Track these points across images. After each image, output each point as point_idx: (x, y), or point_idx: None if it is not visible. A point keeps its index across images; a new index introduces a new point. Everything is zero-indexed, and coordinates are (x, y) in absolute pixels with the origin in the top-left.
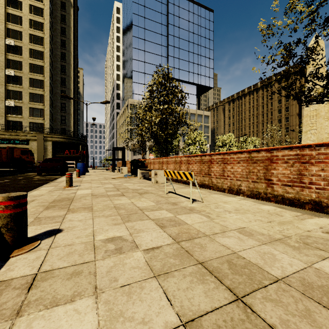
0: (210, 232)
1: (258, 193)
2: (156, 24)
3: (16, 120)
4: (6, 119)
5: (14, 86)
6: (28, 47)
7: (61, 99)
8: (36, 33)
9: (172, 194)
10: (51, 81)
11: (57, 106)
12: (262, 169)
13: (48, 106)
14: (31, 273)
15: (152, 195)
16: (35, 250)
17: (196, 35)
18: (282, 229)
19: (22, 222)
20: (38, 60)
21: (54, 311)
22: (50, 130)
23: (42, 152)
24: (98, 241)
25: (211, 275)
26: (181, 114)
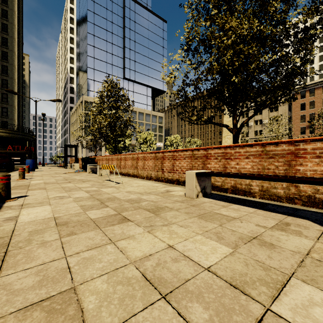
0: (111, 192)
1: (159, 178)
2: (112, 25)
3: None
4: None
5: None
6: None
7: (2, 89)
8: None
9: (107, 181)
10: None
11: None
12: (160, 163)
13: None
14: (20, 204)
15: (92, 181)
16: (17, 200)
17: (151, 42)
18: (148, 190)
19: (9, 188)
20: None
21: (35, 207)
22: None
23: None
24: (51, 197)
25: (98, 200)
26: (128, 119)
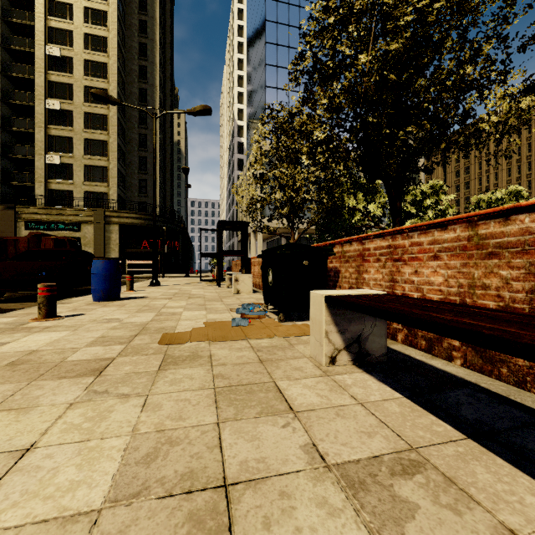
0: None
1: None
2: None
3: (63, 188)
4: (47, 187)
5: (60, 128)
6: (81, 58)
7: (140, 151)
8: (96, 31)
9: None
10: (121, 117)
11: (133, 163)
12: None
13: (115, 162)
14: None
15: None
16: None
17: None
18: None
19: None
20: (98, 79)
21: None
22: (116, 204)
23: (102, 245)
24: None
25: None
26: (466, 59)
